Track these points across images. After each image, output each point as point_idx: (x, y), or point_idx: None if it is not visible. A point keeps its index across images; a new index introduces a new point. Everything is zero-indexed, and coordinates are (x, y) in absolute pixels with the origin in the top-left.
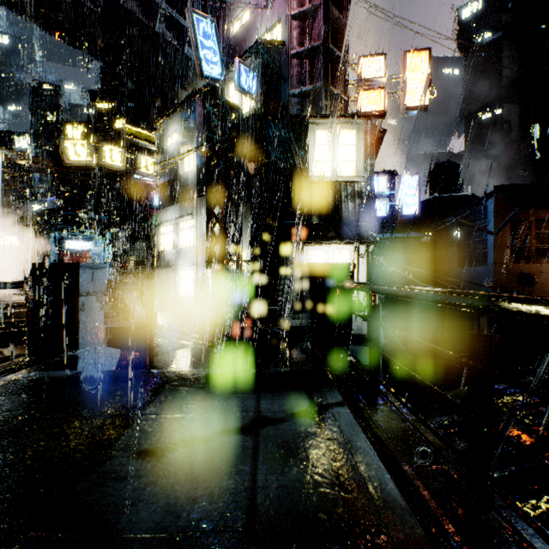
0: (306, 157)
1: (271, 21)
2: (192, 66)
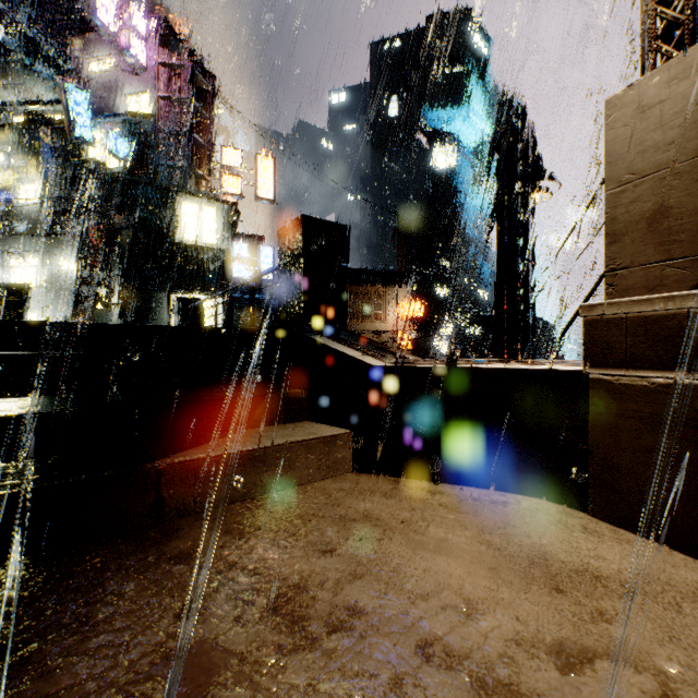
0: (174, 222)
1: (137, 87)
2: (7, 56)
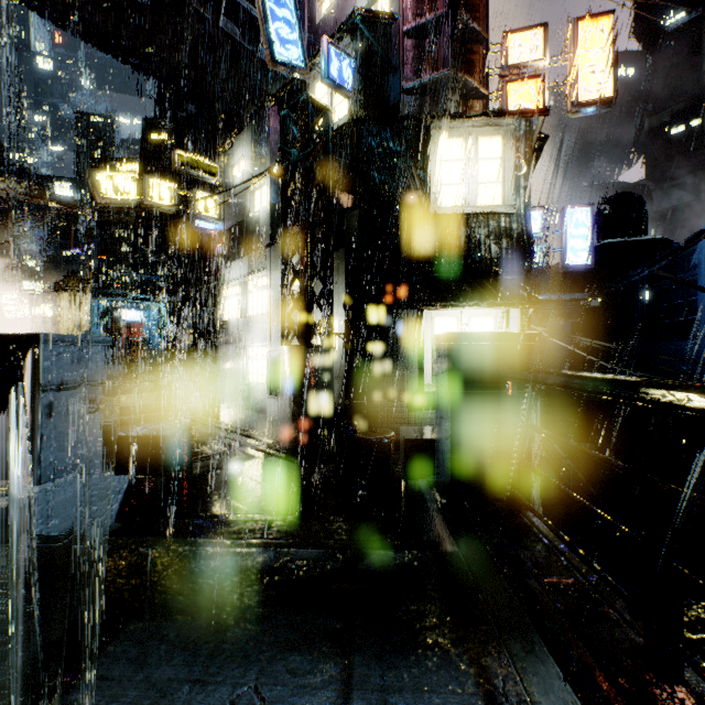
0: (427, 179)
1: None
2: (268, 74)
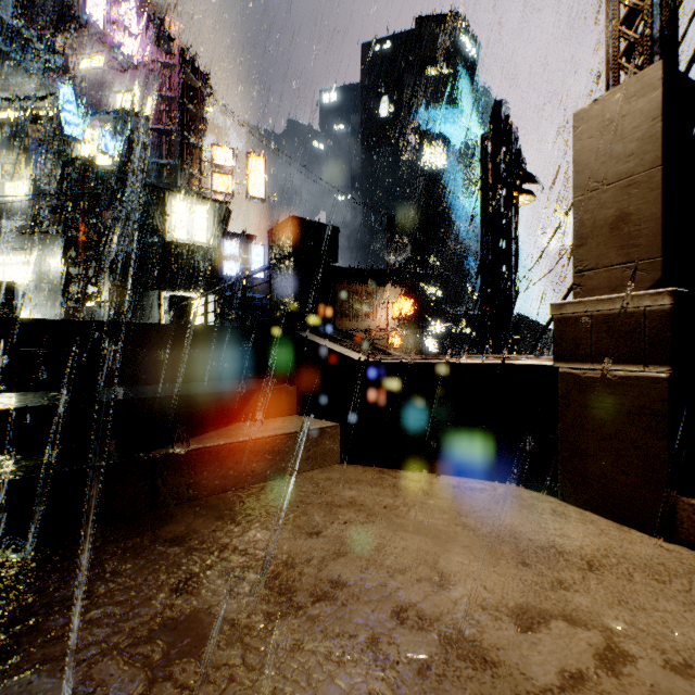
0: (164, 220)
1: (128, 85)
2: None
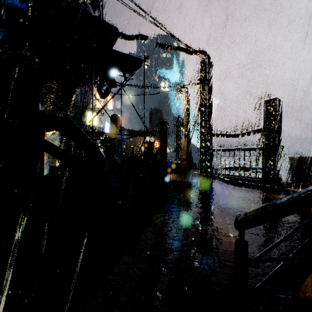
0: (85, 119)
1: None
2: None
